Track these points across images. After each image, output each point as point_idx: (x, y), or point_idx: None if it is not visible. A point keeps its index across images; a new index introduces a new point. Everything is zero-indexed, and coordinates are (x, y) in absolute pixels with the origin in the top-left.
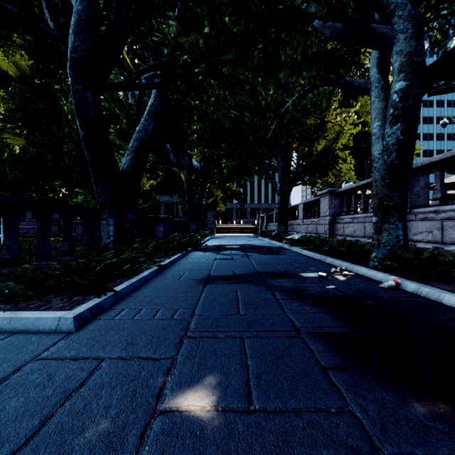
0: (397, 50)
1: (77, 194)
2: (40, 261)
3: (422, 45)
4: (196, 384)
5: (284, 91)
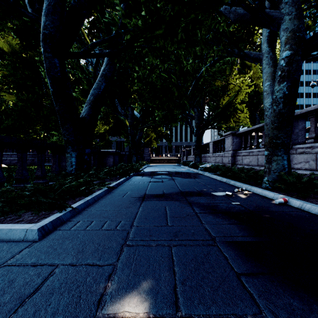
0: (283, 27)
1: (53, 135)
2: (19, 184)
3: (303, 24)
4: (131, 290)
5: (199, 61)
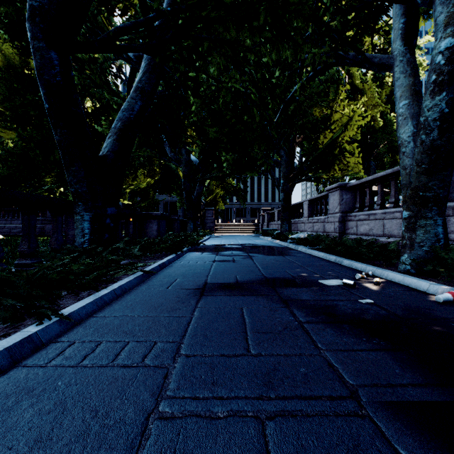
0: None
1: None
2: None
3: None
4: None
5: (291, 72)
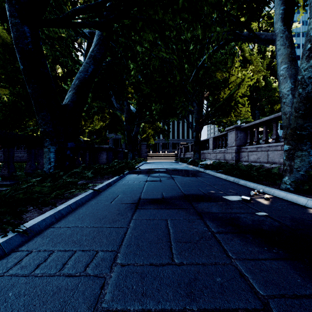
0: None
1: None
2: None
3: None
4: None
5: (201, 46)
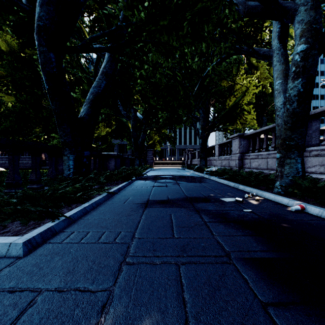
0: (298, 19)
1: (54, 138)
2: (11, 189)
3: (320, 15)
4: None
5: (205, 59)
